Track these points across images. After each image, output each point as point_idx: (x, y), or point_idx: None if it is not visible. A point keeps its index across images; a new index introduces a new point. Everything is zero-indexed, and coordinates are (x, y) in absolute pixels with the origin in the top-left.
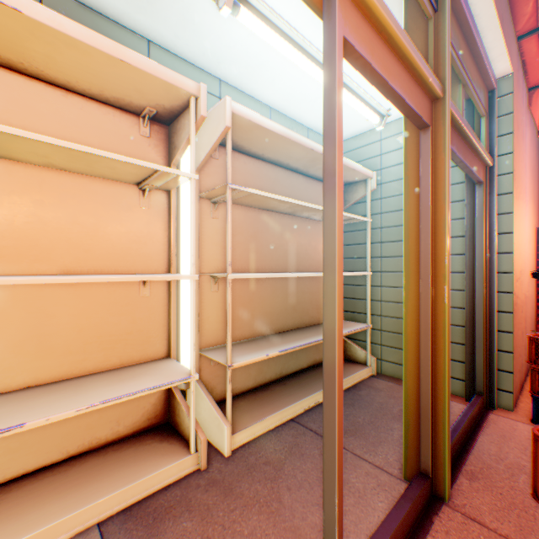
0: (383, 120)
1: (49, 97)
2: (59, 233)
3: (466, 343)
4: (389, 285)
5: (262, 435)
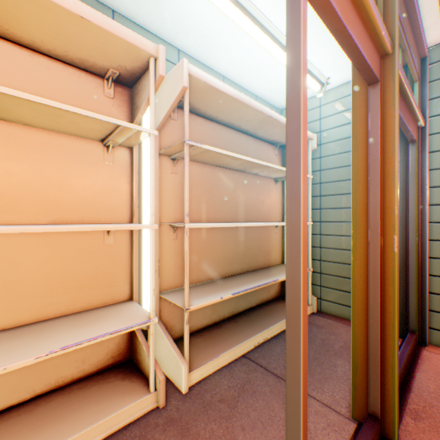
0: (323, 88)
1: (15, 56)
2: (25, 185)
3: (400, 285)
4: (328, 233)
5: (216, 372)
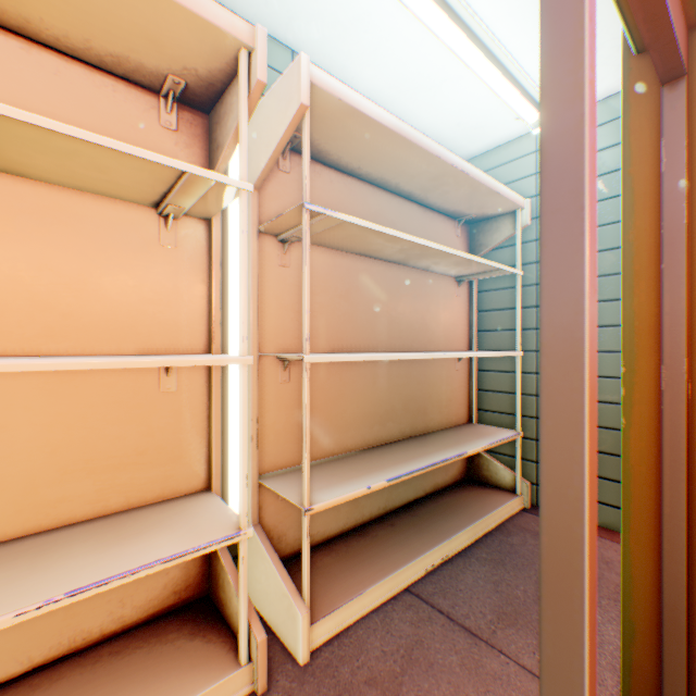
0: None
1: None
2: (14, 285)
3: None
4: None
5: (360, 621)
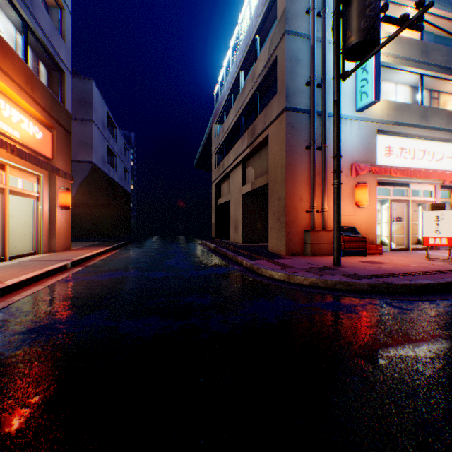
0: None
1: None
2: None
3: None
4: None
5: None
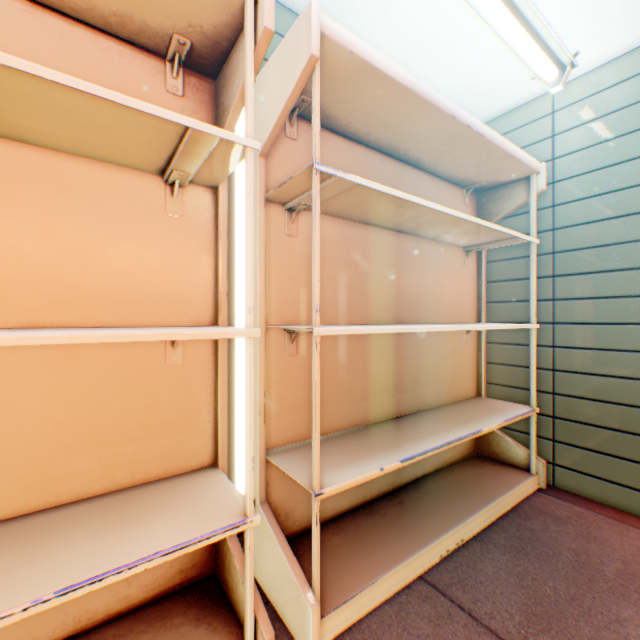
0: (564, 74)
1: None
2: (18, 255)
3: None
4: (569, 344)
5: (373, 613)
